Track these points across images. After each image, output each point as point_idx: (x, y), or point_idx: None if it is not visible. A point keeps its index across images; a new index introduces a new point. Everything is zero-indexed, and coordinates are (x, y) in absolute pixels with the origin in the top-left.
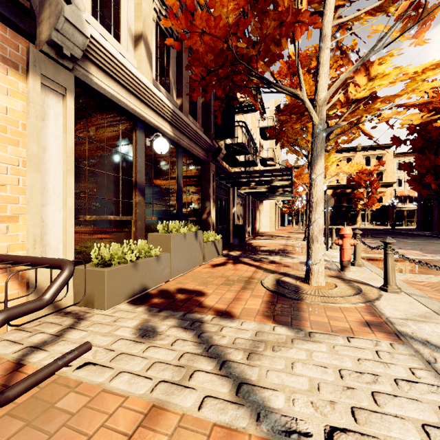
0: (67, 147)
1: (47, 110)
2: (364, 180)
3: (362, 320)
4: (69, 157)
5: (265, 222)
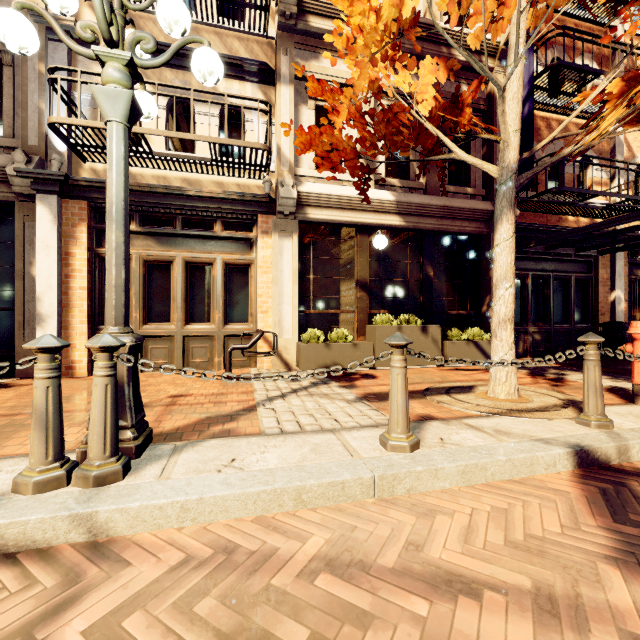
0: (293, 267)
1: (283, 249)
2: None
3: (431, 415)
4: (294, 274)
5: None
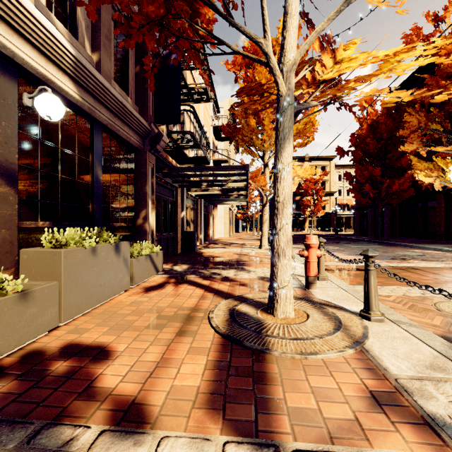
0: None
1: None
2: (311, 188)
3: (364, 388)
4: None
5: (219, 228)
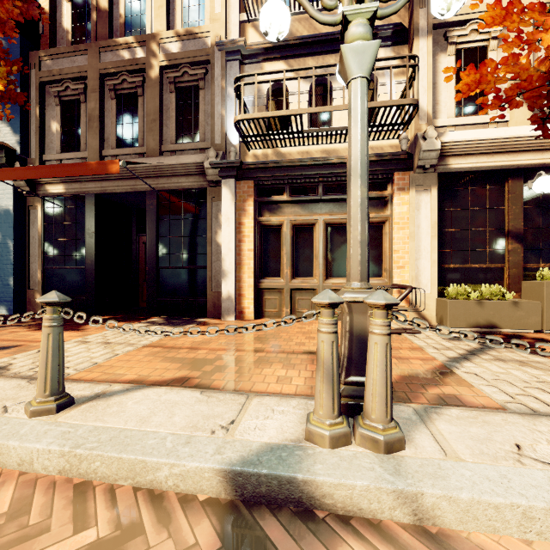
0: (432, 221)
1: (420, 203)
2: None
3: None
4: (433, 228)
5: None
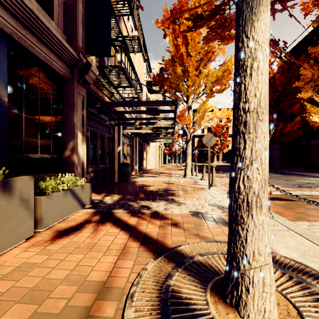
0: None
1: None
2: (219, 132)
3: None
4: None
5: (151, 161)
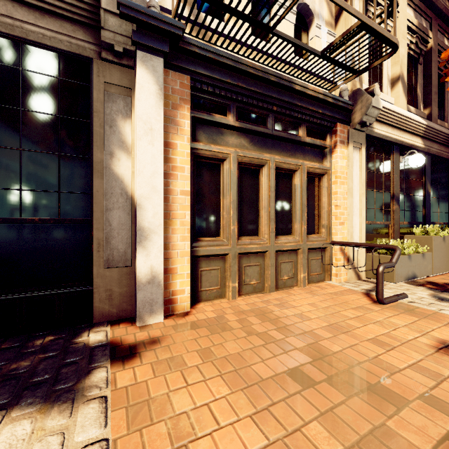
0: (362, 179)
1: (353, 160)
2: None
3: None
4: (362, 185)
5: None
